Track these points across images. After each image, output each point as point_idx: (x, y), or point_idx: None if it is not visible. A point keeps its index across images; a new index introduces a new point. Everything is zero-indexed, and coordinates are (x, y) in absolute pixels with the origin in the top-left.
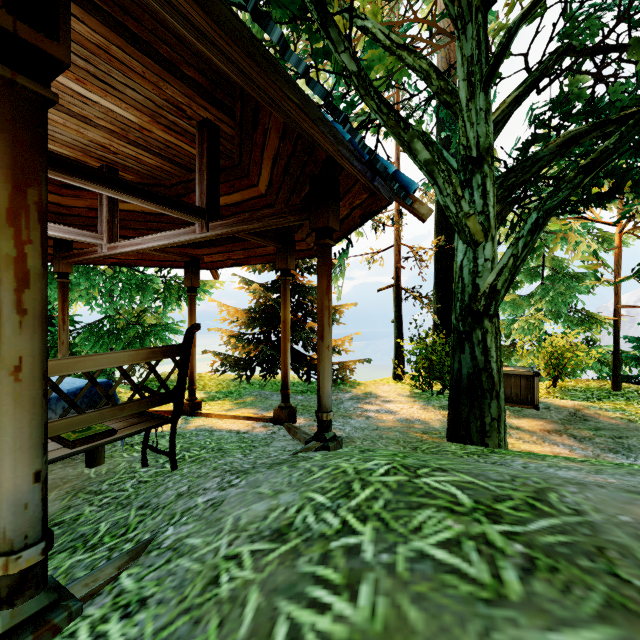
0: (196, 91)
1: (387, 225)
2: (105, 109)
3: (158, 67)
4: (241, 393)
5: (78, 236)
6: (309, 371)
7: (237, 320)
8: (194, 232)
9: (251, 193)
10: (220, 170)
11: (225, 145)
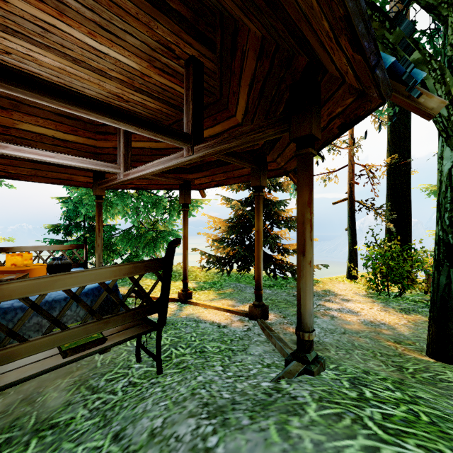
0: (181, 26)
1: (342, 148)
2: (114, 60)
3: (148, 4)
4: (222, 284)
5: (103, 167)
6: (275, 269)
7: (219, 228)
8: (182, 156)
9: (230, 123)
10: (205, 106)
11: (208, 82)
